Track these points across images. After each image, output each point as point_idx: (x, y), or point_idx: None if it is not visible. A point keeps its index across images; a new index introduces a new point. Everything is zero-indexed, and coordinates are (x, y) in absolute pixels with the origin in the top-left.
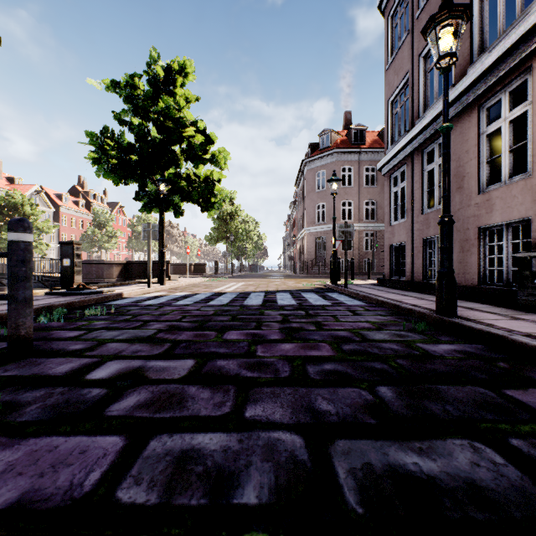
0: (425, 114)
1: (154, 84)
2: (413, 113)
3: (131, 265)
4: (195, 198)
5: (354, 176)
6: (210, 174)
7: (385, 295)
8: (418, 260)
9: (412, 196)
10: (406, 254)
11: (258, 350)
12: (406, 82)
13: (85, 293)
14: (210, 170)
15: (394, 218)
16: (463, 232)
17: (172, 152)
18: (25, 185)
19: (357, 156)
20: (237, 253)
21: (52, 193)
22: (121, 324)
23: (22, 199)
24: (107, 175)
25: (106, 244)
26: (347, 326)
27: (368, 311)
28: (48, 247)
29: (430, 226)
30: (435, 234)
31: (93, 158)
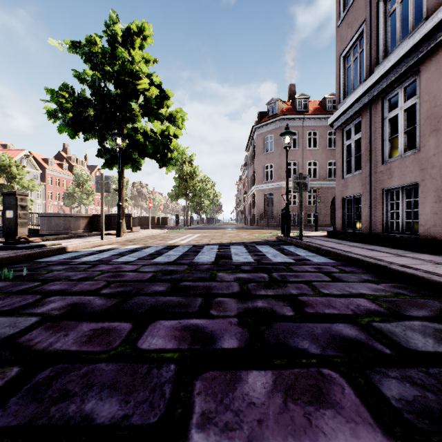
0: (386, 58)
1: (113, 44)
2: (371, 61)
3: (96, 217)
4: (151, 153)
5: (299, 139)
6: (166, 130)
7: (351, 249)
8: (377, 211)
9: (370, 146)
10: (362, 206)
11: (193, 407)
12: (361, 33)
13: (21, 247)
14: (166, 126)
15: (346, 171)
16: (441, 179)
17: (127, 106)
18: (16, 150)
19: (301, 121)
20: (196, 208)
21: (39, 158)
22: (3, 301)
23: (9, 161)
24: (62, 128)
25: (85, 200)
26: (341, 306)
27: (347, 274)
28: (36, 203)
29: (392, 176)
30: (399, 183)
31: (48, 111)
